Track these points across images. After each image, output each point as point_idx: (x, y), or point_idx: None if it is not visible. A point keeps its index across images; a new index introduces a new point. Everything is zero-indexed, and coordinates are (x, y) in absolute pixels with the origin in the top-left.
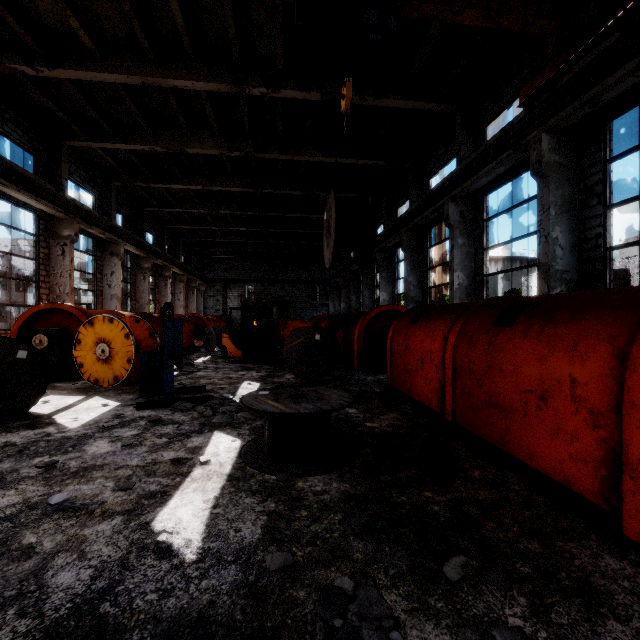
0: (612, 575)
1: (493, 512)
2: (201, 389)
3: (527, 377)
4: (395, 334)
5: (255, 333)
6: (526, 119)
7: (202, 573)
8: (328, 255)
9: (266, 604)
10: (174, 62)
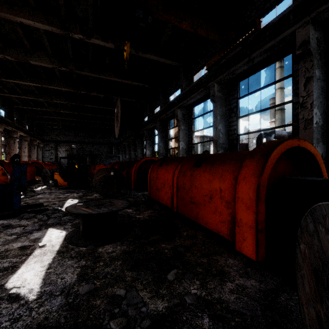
0: (231, 266)
1: (190, 249)
2: (40, 205)
3: (205, 189)
4: (152, 171)
5: (76, 172)
6: (209, 76)
7: (40, 304)
8: (117, 131)
9: (78, 311)
10: (21, 7)
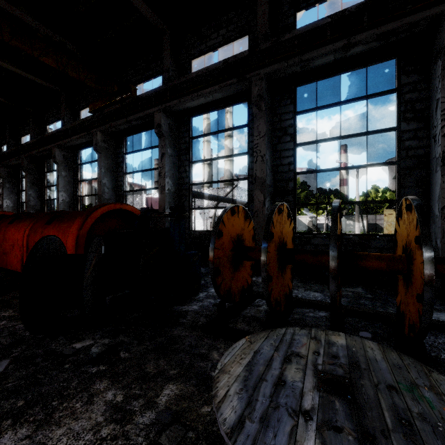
0: None
1: None
2: None
3: None
4: None
5: None
6: (93, 120)
7: None
8: None
9: None
10: None
